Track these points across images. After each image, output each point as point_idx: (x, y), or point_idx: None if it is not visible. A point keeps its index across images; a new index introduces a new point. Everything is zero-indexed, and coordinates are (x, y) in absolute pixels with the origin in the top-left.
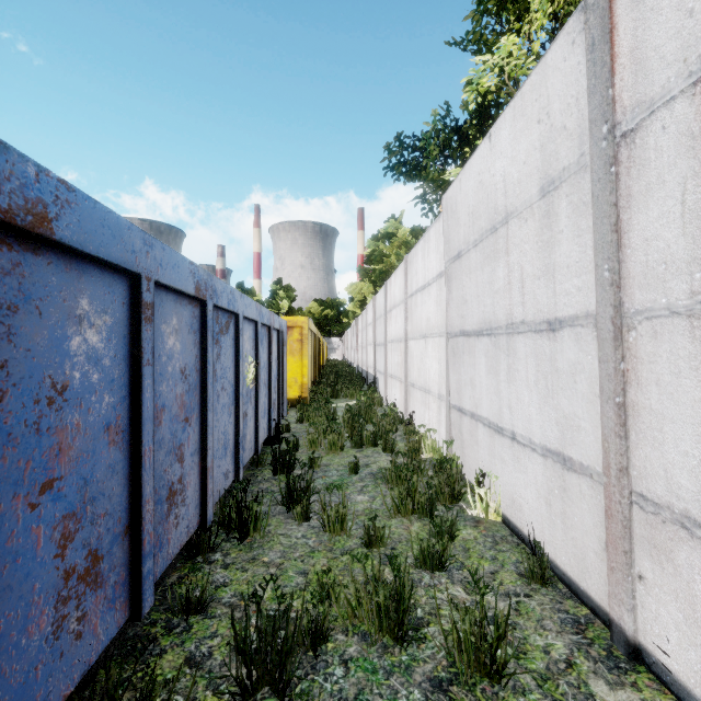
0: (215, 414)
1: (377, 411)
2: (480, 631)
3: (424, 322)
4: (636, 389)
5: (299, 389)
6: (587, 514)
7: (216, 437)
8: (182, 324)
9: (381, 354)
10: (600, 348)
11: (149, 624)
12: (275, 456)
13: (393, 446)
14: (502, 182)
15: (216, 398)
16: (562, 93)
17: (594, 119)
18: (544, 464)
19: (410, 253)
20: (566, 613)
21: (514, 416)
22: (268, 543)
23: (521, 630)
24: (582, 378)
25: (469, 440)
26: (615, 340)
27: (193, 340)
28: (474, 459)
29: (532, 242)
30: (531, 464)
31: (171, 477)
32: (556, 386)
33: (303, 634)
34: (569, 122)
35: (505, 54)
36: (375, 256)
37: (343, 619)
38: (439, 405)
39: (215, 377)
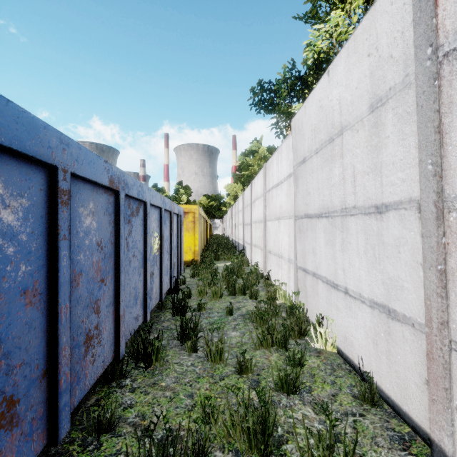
0: (127, 275)
1: (245, 269)
2: (329, 452)
3: (278, 209)
4: (456, 259)
5: (192, 254)
6: (409, 354)
7: (128, 292)
8: (98, 208)
9: (248, 230)
10: (423, 226)
11: (68, 443)
12: (174, 302)
13: (257, 294)
14: (338, 104)
15: (128, 263)
16: (389, 30)
17: (419, 45)
18: (372, 313)
19: (268, 162)
20: (393, 431)
21: (347, 276)
22: (166, 371)
23: (360, 447)
24: (405, 249)
25: (311, 292)
26: (437, 219)
27: (108, 220)
28: (315, 306)
29: (363, 147)
30: (361, 313)
31: (88, 325)
32: (383, 255)
33: (189, 451)
34: (395, 51)
35: (334, 23)
36: (243, 166)
37: (220, 438)
38: (289, 266)
39: (127, 247)
